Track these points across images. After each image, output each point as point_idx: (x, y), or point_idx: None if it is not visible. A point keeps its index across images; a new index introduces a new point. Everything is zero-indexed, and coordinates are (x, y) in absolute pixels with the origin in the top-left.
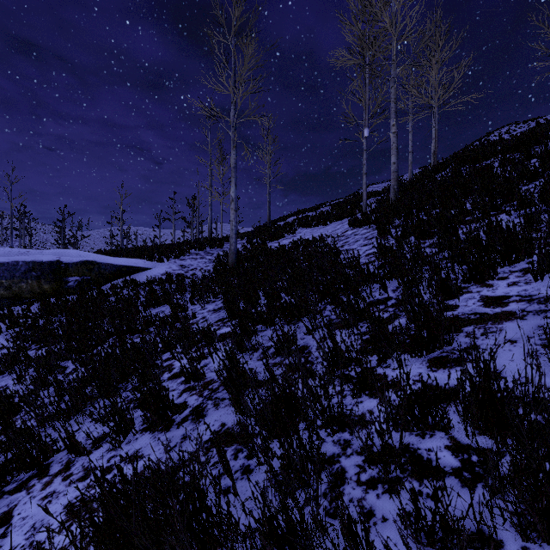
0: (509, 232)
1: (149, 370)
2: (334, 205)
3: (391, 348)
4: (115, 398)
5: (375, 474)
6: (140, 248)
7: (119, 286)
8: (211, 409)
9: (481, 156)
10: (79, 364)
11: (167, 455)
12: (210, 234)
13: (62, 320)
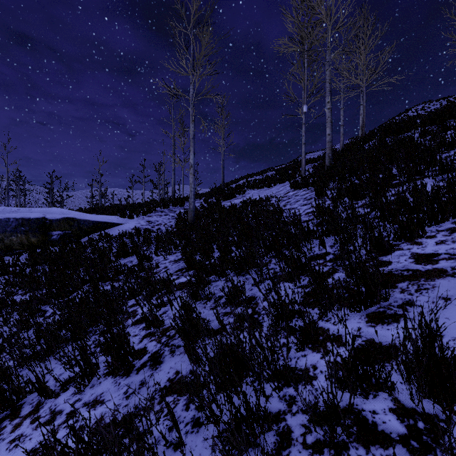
0: (435, 195)
1: (115, 316)
2: (278, 170)
3: (331, 302)
4: (84, 342)
5: (321, 437)
6: (114, 207)
7: (95, 239)
8: (168, 356)
9: (403, 129)
10: (55, 310)
11: (125, 402)
12: (173, 194)
13: (45, 269)
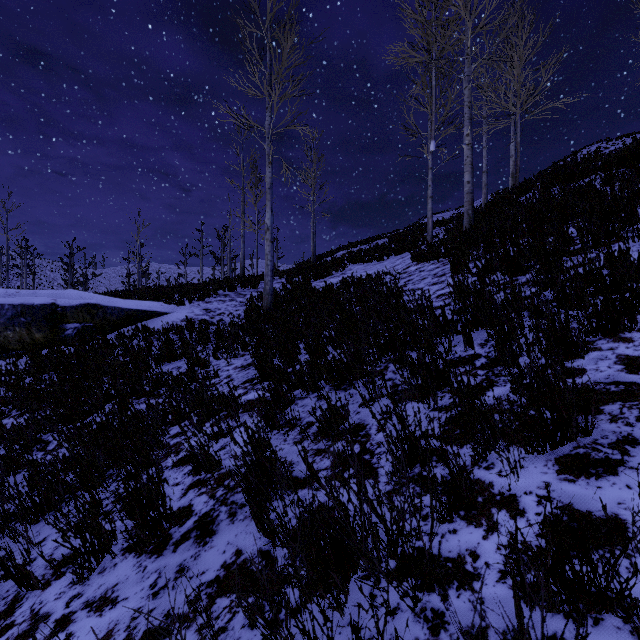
0: None
1: (148, 453)
2: (392, 237)
3: (493, 437)
4: (97, 494)
5: None
6: (157, 289)
7: (128, 335)
8: (224, 522)
9: (577, 174)
10: (59, 442)
11: (150, 604)
12: (242, 271)
13: (52, 379)
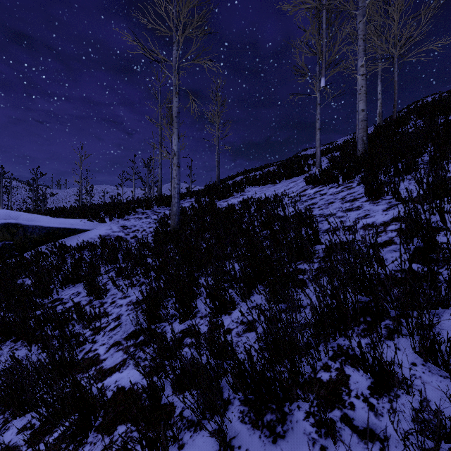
0: None
1: None
2: (281, 165)
3: None
4: None
5: None
6: (86, 207)
7: (43, 253)
8: None
9: None
10: None
11: None
12: (160, 192)
13: None
